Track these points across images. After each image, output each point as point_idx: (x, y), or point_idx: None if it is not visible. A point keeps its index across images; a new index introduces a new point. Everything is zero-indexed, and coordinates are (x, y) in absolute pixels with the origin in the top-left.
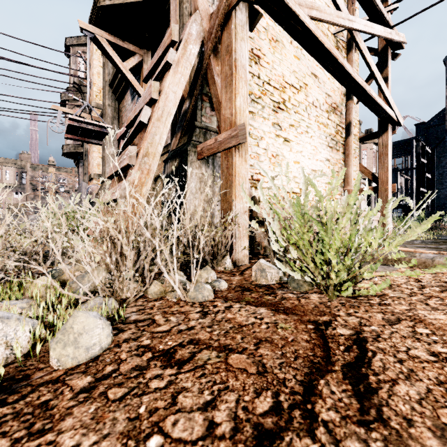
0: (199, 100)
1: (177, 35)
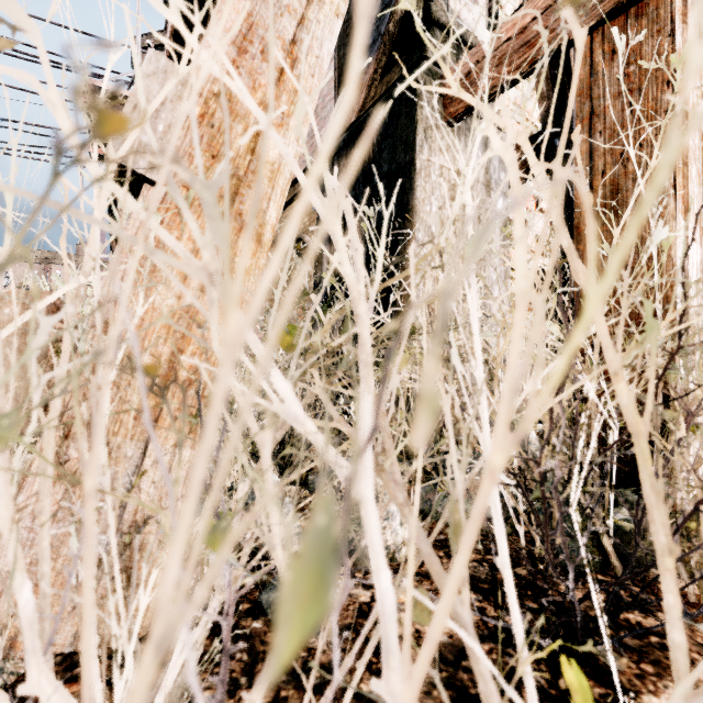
0: None
1: None
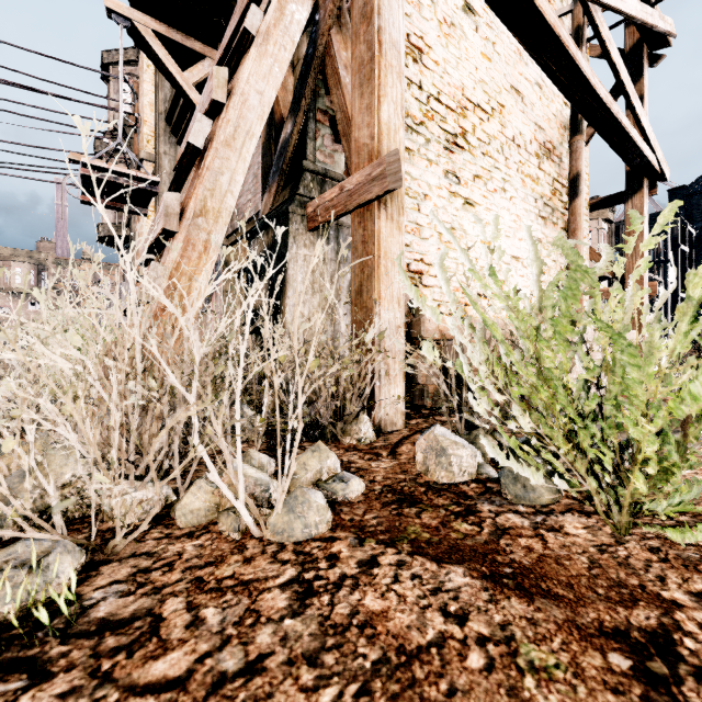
0: (311, 120)
1: None
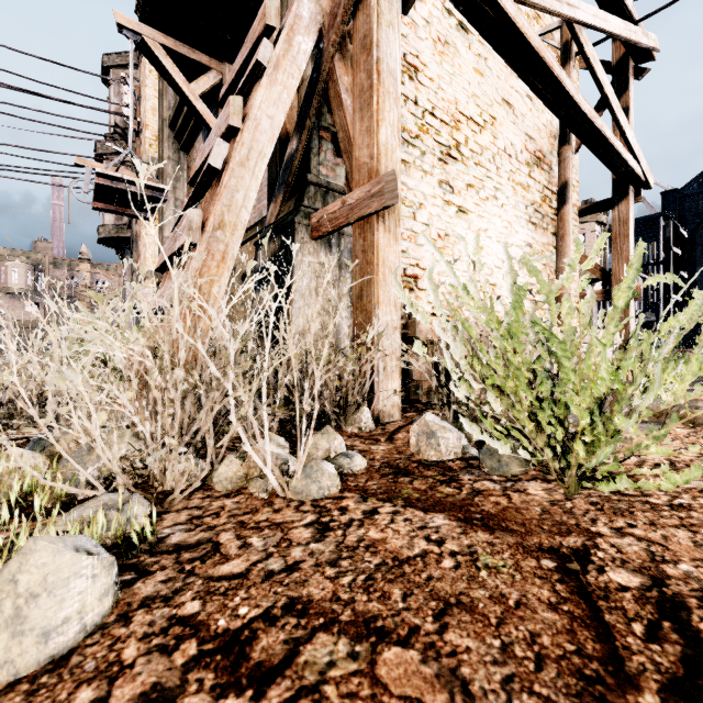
0: (314, 137)
1: (276, 16)
